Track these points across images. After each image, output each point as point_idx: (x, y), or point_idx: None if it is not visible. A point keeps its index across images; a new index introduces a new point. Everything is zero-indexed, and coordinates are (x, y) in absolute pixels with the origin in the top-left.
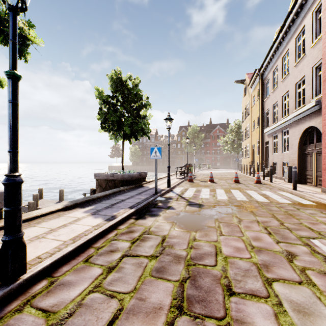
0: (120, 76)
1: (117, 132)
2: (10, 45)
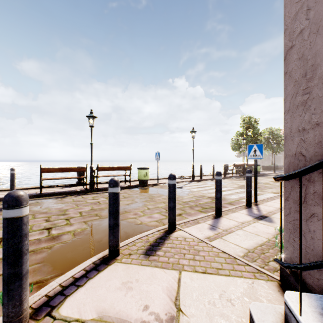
0: (271, 129)
1: (270, 151)
2: (274, 151)
